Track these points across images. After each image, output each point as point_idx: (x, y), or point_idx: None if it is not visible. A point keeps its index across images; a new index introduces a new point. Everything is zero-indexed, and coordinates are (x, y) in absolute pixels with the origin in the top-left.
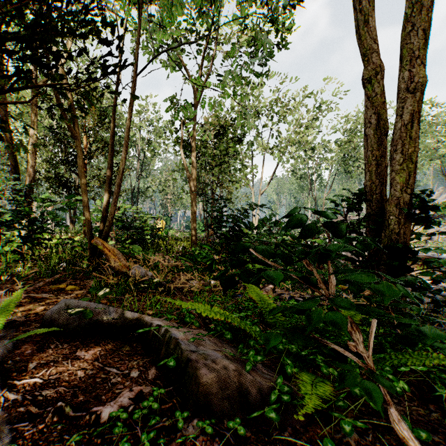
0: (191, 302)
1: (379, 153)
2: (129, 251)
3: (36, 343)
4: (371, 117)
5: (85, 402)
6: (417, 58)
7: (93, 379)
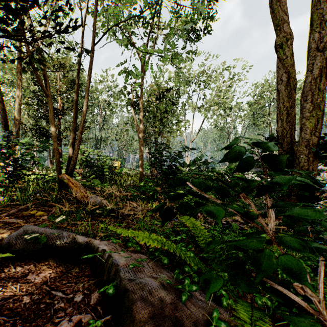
0: (131, 231)
1: (289, 105)
2: (91, 184)
3: None
4: (281, 76)
5: None
6: (324, 22)
7: (37, 305)
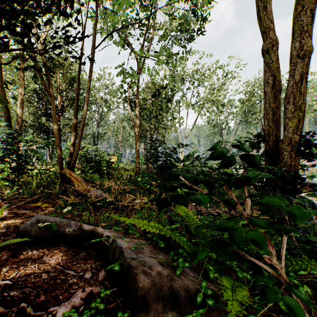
0: (132, 218)
1: (274, 105)
2: (90, 179)
3: (12, 250)
4: (268, 78)
5: (45, 301)
6: (305, 32)
7: (54, 280)
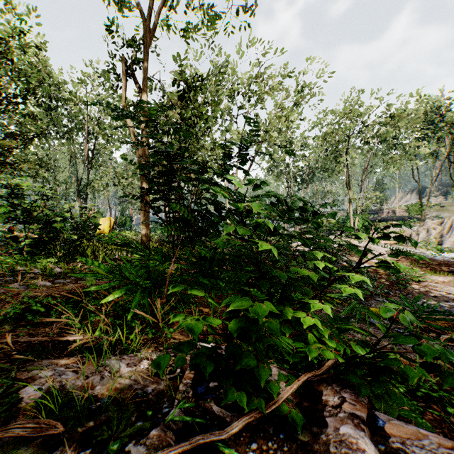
0: None
1: None
2: None
3: None
4: None
5: None
6: None
7: None
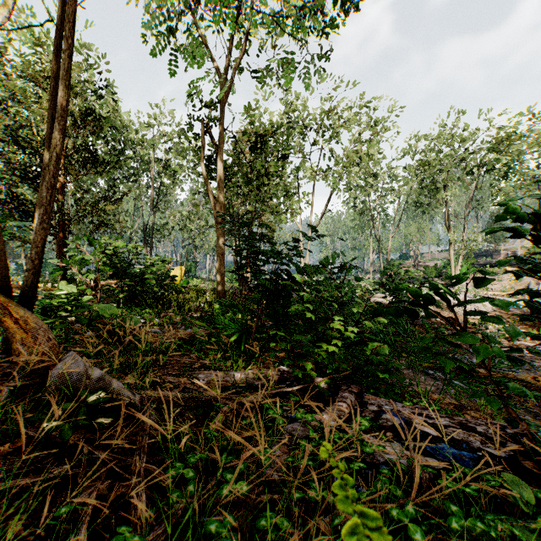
0: None
1: None
2: (97, 316)
3: None
4: None
5: None
6: None
7: None
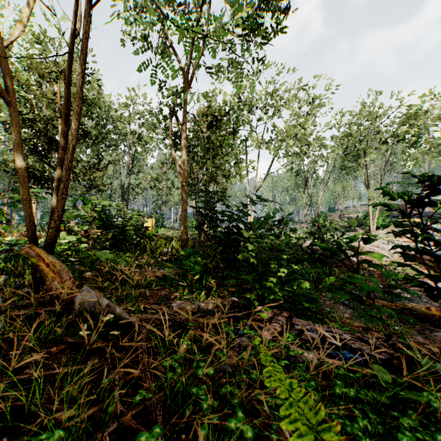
0: None
1: None
2: (95, 260)
3: None
4: None
5: None
6: None
7: None
